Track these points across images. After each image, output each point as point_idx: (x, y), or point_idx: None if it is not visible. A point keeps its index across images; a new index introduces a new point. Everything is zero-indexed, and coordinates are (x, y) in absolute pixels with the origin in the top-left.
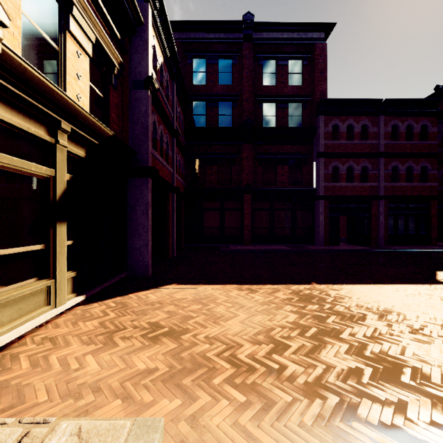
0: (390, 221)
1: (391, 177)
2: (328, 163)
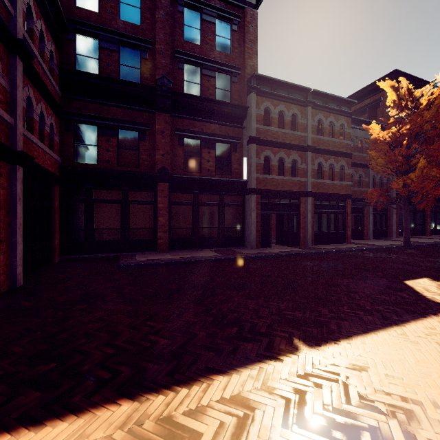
0: (316, 220)
1: (316, 173)
2: (260, 151)
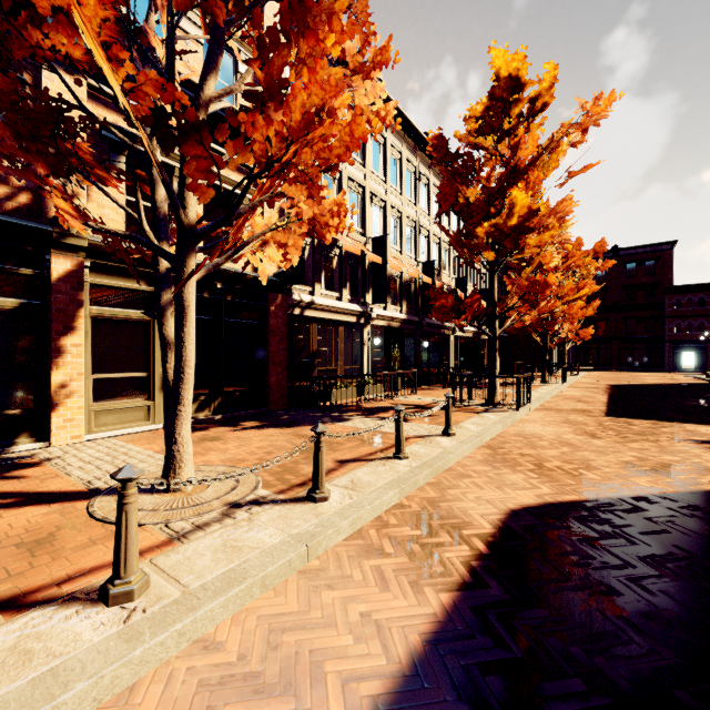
0: None
1: None
2: (672, 321)
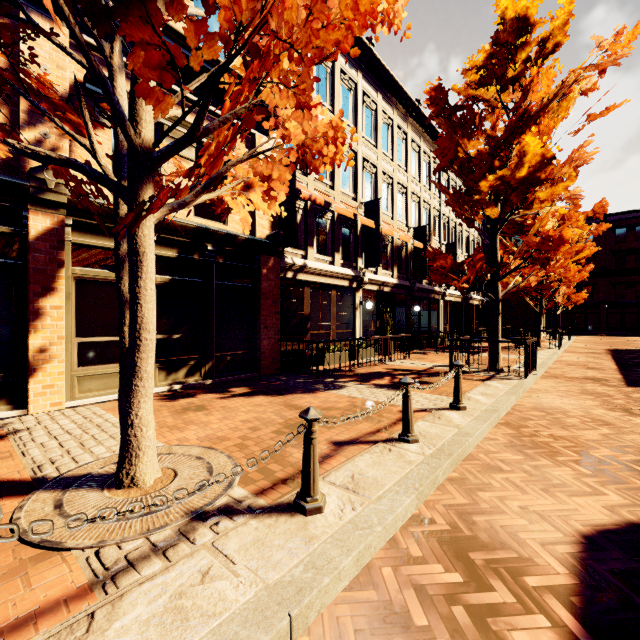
0: None
1: None
2: None
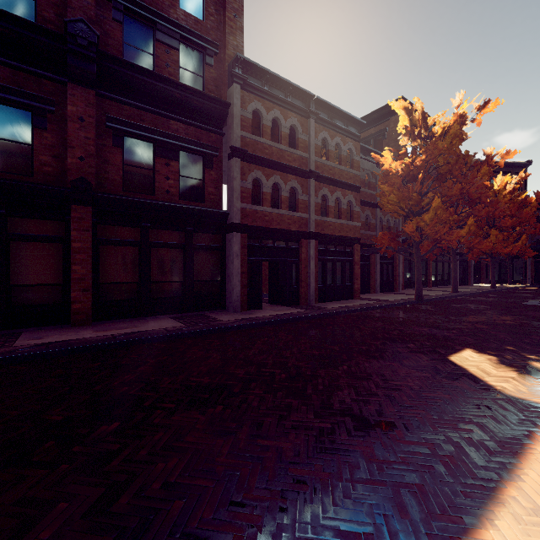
0: (319, 270)
1: (320, 209)
2: (247, 170)
